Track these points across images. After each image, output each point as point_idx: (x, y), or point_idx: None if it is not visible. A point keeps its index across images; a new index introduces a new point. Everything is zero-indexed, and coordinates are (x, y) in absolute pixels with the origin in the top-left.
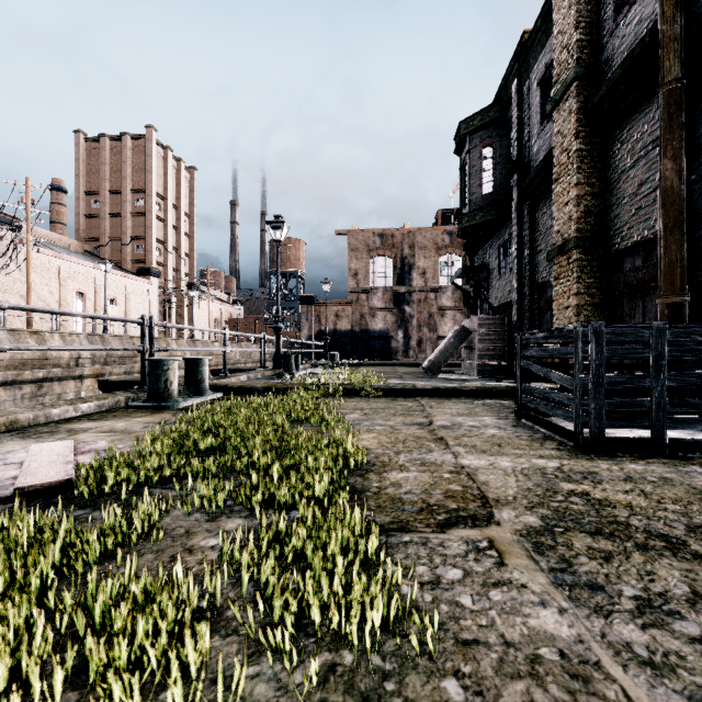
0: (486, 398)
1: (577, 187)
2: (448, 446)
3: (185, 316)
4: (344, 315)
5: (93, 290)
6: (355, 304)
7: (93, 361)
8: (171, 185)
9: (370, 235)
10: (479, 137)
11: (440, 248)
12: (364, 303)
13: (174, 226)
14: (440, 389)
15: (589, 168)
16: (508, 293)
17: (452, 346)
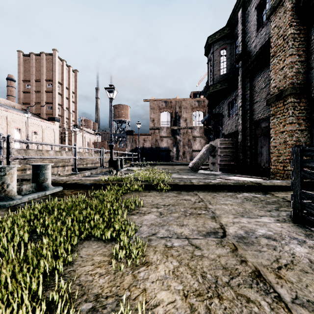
0: (241, 191)
1: (291, 56)
2: (291, 312)
3: (72, 140)
4: (148, 140)
5: (25, 127)
6: (153, 134)
7: (20, 162)
8: (65, 78)
9: (160, 101)
10: (218, 44)
11: (193, 108)
12: (157, 134)
13: (67, 98)
14: (209, 185)
15: (298, 44)
16: (234, 127)
17: (205, 155)
